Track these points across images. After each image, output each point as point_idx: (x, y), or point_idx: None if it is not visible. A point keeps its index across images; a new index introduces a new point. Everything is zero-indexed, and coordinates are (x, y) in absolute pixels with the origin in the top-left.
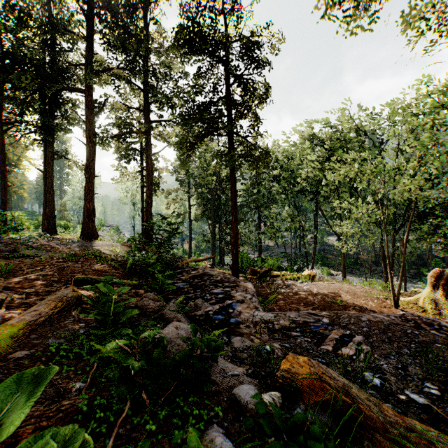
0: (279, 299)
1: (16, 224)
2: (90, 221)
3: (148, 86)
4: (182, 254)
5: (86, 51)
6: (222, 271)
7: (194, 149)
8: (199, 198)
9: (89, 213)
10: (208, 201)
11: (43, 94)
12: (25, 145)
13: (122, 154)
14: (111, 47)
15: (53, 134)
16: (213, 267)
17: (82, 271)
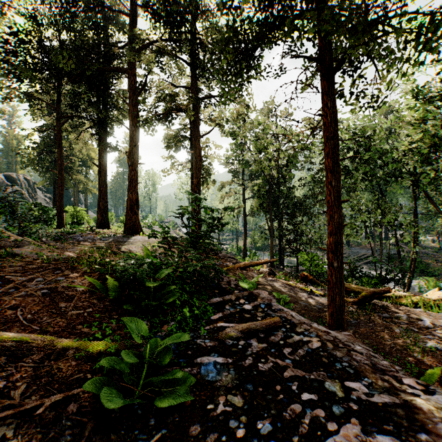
0: (441, 374)
1: (77, 218)
2: (133, 214)
3: (195, 53)
4: (236, 251)
5: (130, 26)
6: (291, 283)
7: (248, 68)
8: (255, 188)
9: (132, 204)
10: (266, 193)
11: (91, 82)
12: (85, 142)
13: (170, 142)
14: (153, 12)
15: (106, 126)
16: (274, 273)
17: (18, 298)
